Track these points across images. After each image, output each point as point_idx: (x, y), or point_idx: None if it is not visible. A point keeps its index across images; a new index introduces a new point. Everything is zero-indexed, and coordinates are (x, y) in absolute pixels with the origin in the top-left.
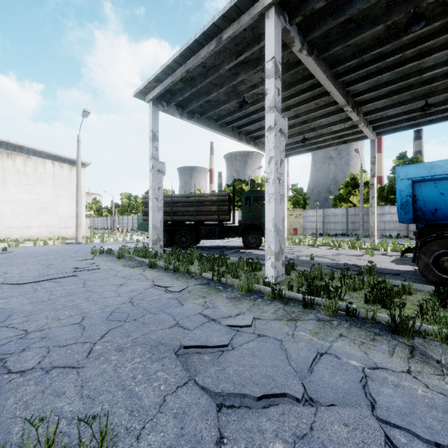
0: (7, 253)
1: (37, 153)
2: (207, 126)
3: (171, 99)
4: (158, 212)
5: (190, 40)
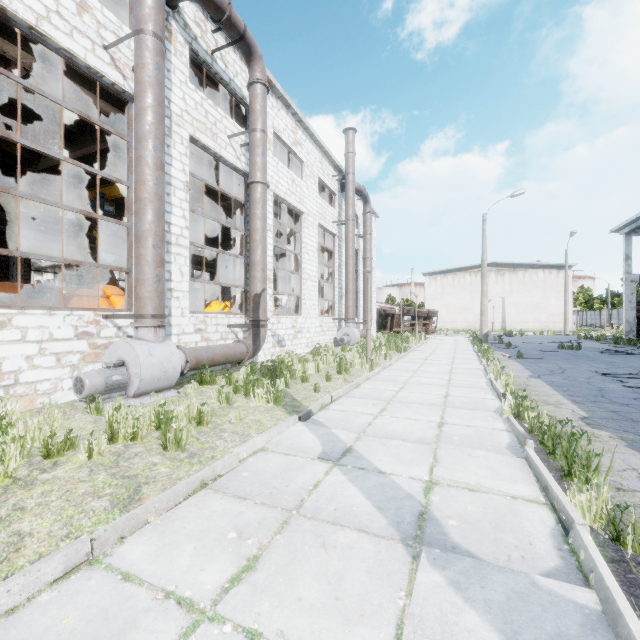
0: (523, 336)
1: (531, 266)
2: None
3: None
4: (631, 311)
5: None
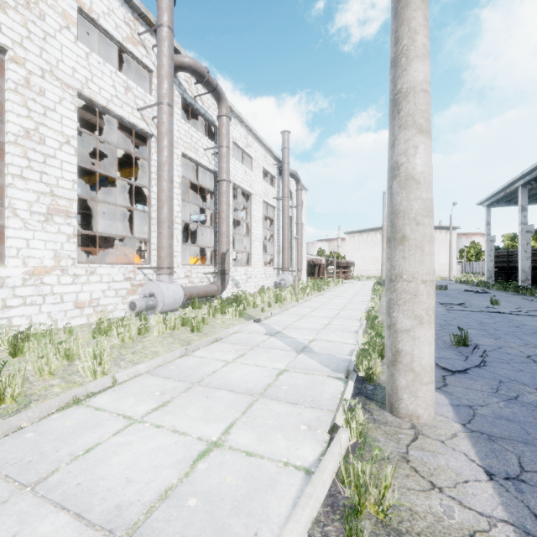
0: None
1: None
2: (535, 203)
3: (498, 201)
4: (490, 262)
5: (493, 192)
